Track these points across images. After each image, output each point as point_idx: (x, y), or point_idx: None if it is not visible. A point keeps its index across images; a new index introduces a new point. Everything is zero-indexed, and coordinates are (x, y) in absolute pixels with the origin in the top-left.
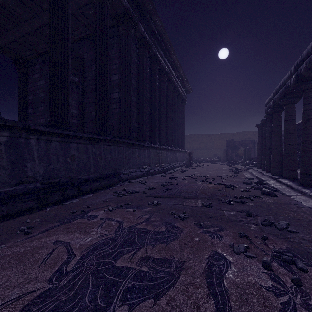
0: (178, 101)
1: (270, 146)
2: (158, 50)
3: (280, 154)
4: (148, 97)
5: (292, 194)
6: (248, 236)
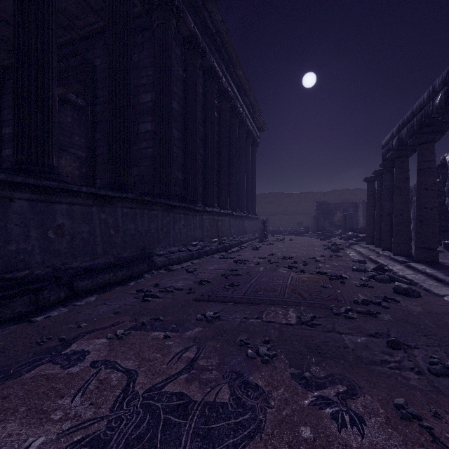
0: (246, 142)
1: (390, 210)
2: (216, 60)
3: (407, 223)
4: (201, 133)
5: (445, 291)
6: (419, 414)
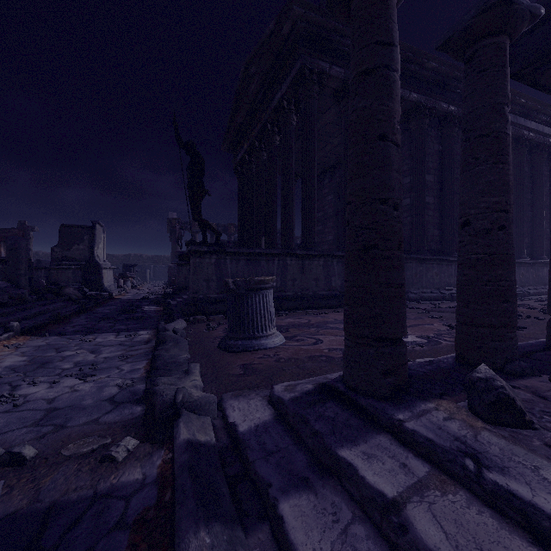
0: None
1: None
2: None
3: None
4: None
5: None
6: None
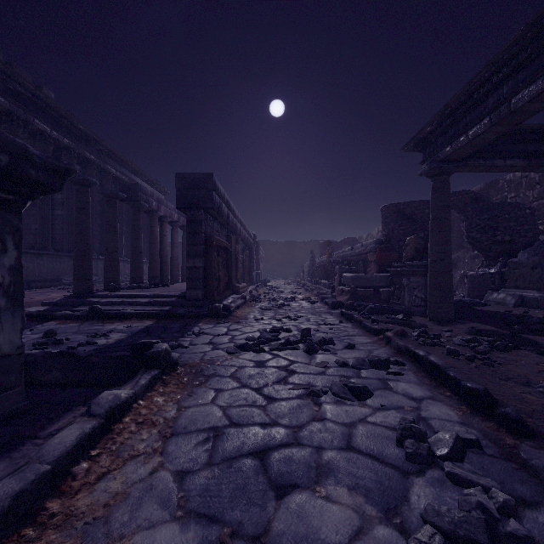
0: None
1: None
2: (110, 165)
3: None
4: (98, 210)
5: None
6: None
